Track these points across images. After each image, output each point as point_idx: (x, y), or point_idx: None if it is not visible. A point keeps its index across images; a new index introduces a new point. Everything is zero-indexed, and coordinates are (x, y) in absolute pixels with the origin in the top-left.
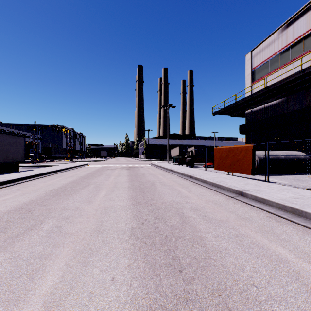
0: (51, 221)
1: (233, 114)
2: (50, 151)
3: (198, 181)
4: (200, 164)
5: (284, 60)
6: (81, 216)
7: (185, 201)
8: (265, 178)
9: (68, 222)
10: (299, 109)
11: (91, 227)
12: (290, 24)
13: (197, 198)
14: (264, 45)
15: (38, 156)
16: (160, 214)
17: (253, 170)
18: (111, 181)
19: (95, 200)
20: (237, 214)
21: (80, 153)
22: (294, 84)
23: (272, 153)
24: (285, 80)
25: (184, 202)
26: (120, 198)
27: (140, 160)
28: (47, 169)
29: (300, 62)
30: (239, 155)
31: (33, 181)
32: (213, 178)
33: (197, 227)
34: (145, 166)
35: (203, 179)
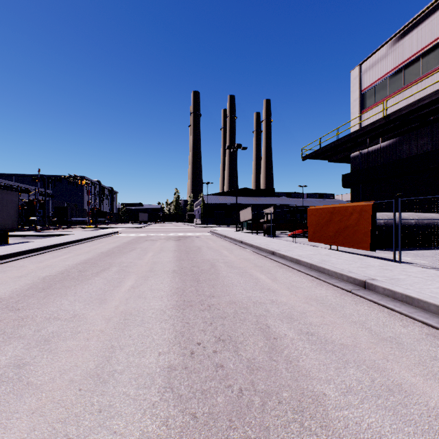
0: (12, 348)
1: (333, 159)
2: (65, 213)
3: (285, 259)
4: (284, 233)
5: (411, 77)
6: (76, 335)
7: (270, 300)
8: (393, 256)
9: (44, 352)
10: (435, 149)
11: (87, 364)
12: (421, 21)
13: (289, 293)
14: (379, 55)
15: (47, 220)
16: (226, 330)
17: (372, 243)
18: (146, 259)
19: (111, 299)
20: (369, 328)
21: (108, 217)
22: (430, 110)
23: (397, 216)
24: (417, 104)
25: (268, 302)
26: (157, 294)
27: (195, 226)
28: (52, 241)
29: (437, 78)
30: (350, 219)
31: (23, 260)
32: (308, 256)
33: (301, 365)
34: (202, 235)
35: (293, 257)
